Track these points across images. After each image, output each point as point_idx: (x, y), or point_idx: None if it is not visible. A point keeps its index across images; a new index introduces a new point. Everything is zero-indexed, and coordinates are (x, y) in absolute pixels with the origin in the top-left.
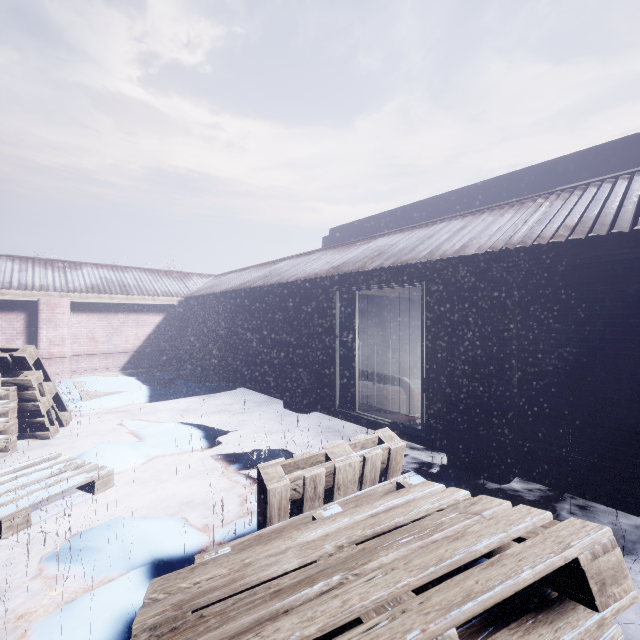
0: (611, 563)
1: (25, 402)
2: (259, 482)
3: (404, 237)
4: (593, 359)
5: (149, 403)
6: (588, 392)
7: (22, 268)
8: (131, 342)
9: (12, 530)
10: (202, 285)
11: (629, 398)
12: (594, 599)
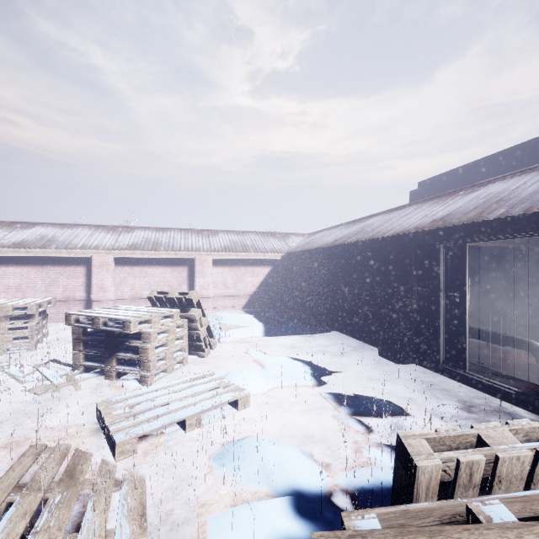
0: None
1: (192, 330)
2: (400, 451)
3: (530, 179)
4: None
5: (264, 337)
6: None
7: (186, 236)
8: (249, 288)
9: (191, 427)
10: (299, 242)
11: None
12: None
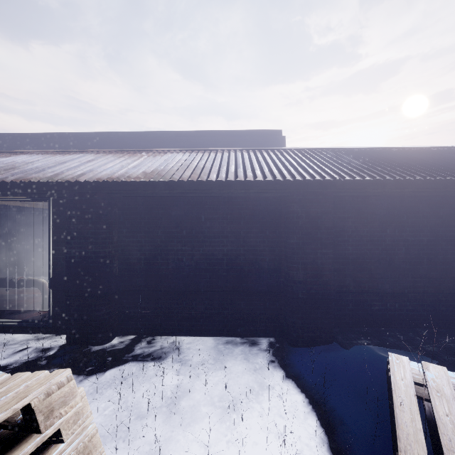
0: (64, 393)
1: None
2: None
3: (44, 158)
4: (157, 252)
5: None
6: (155, 272)
7: None
8: None
9: None
10: None
11: (172, 273)
12: (39, 426)
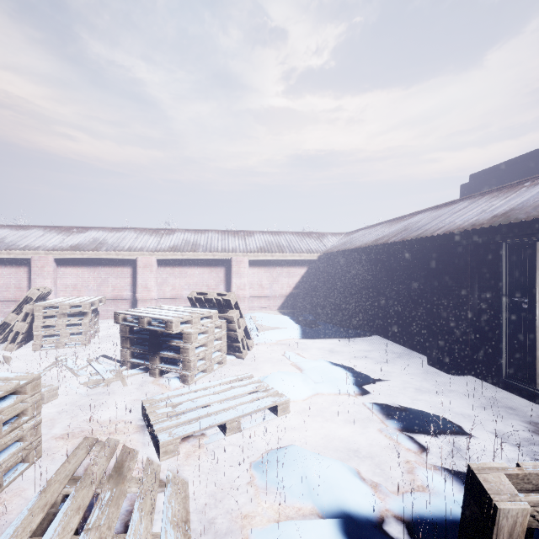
0: None
1: (230, 331)
2: (472, 485)
3: None
4: None
5: (301, 340)
6: None
7: (222, 238)
8: (284, 289)
9: (231, 431)
10: (335, 242)
11: None
12: None
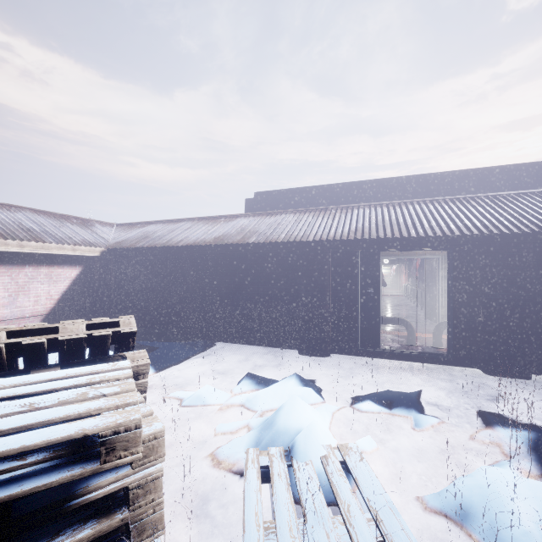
0: None
1: None
2: None
3: (391, 212)
4: None
5: (157, 373)
6: None
7: None
8: (41, 302)
9: None
10: (117, 235)
11: None
12: None
